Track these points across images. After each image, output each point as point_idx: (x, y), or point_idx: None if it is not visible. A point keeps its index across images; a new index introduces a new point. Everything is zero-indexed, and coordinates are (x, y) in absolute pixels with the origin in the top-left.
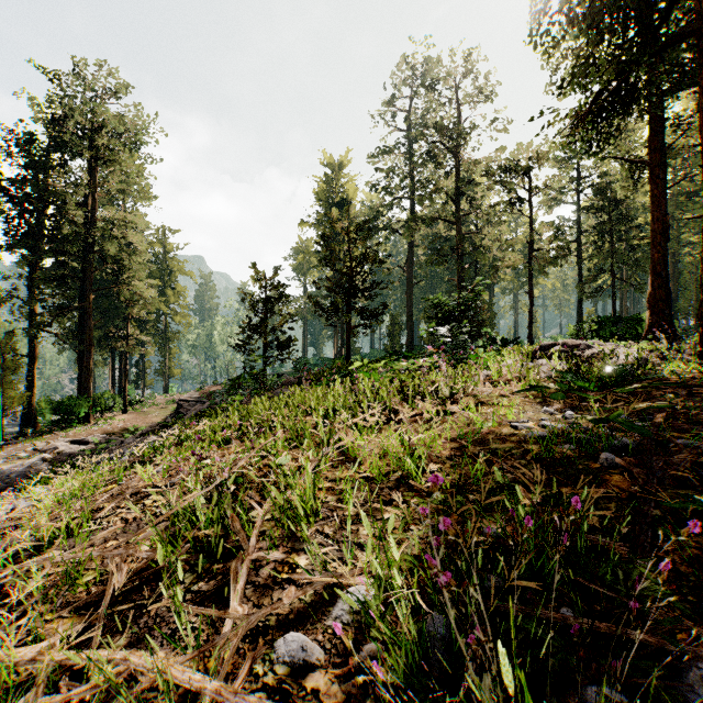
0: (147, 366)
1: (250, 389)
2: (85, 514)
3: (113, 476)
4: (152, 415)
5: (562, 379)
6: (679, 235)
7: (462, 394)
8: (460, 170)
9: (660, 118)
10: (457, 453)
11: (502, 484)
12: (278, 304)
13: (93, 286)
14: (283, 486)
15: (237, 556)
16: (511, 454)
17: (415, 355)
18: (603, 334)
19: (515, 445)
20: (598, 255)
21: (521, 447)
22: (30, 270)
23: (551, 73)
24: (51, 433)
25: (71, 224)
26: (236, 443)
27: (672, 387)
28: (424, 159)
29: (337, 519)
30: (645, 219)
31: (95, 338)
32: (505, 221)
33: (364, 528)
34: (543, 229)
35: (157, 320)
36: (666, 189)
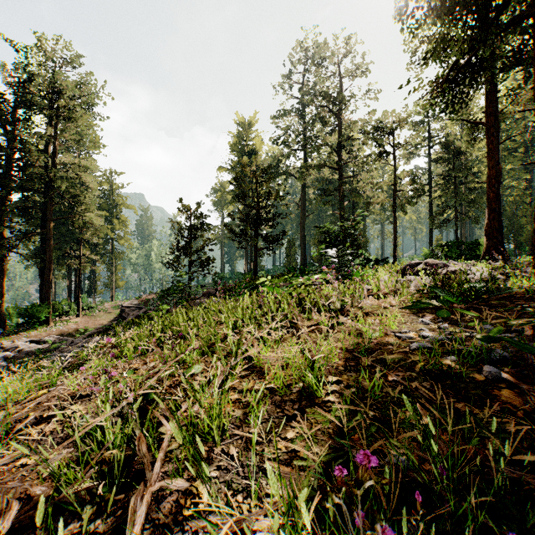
0: (98, 279)
1: (176, 299)
2: (7, 425)
3: (48, 380)
4: (100, 318)
5: (434, 294)
6: (503, 181)
7: (351, 307)
8: (342, 129)
9: (495, 89)
10: (352, 363)
11: (398, 399)
12: (200, 231)
13: (54, 216)
14: (194, 397)
15: (138, 488)
16: (401, 365)
17: (309, 271)
18: (450, 255)
19: (403, 356)
20: (445, 195)
21: (408, 358)
22: (0, 203)
23: (412, 54)
24: (17, 333)
25: (34, 166)
26: (157, 351)
27: (521, 299)
28: (314, 120)
29: (243, 437)
30: (478, 168)
31: (55, 257)
32: (376, 168)
33: (268, 450)
34: (404, 174)
35: (105, 243)
36: (499, 144)
